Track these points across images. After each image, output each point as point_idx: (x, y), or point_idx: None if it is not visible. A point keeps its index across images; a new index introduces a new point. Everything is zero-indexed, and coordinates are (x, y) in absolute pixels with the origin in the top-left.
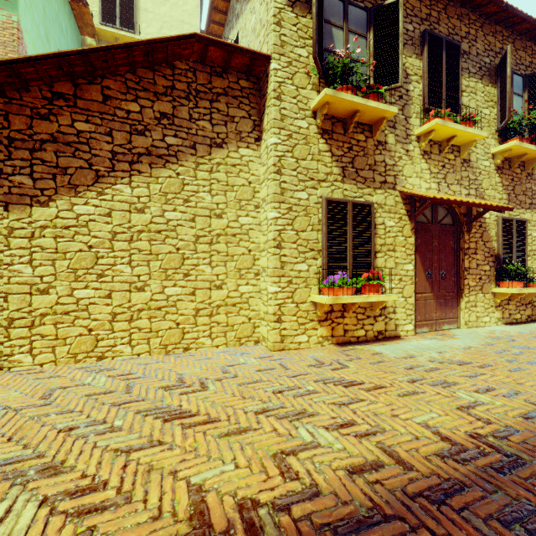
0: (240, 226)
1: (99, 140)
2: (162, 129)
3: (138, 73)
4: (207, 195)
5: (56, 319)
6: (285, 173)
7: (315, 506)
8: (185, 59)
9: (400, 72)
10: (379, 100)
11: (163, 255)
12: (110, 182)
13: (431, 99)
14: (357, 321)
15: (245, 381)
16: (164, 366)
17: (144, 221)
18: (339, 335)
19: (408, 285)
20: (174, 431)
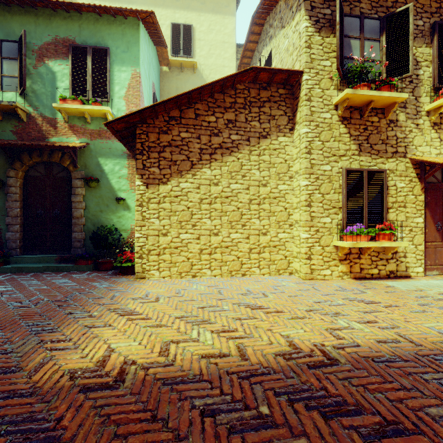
0: (279, 191)
1: (193, 142)
2: (228, 130)
3: (215, 97)
4: (256, 171)
5: (171, 251)
6: (313, 153)
7: (358, 350)
8: (243, 82)
9: (411, 64)
10: (391, 90)
11: (229, 213)
12: (199, 168)
13: (441, 80)
14: (371, 262)
15: (292, 295)
16: (234, 283)
17: (218, 191)
18: (356, 272)
19: (418, 234)
20: (260, 314)
